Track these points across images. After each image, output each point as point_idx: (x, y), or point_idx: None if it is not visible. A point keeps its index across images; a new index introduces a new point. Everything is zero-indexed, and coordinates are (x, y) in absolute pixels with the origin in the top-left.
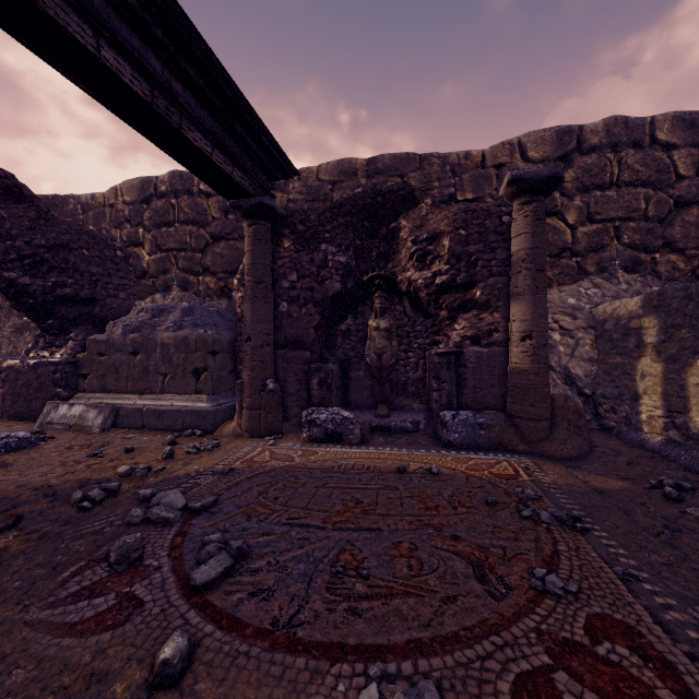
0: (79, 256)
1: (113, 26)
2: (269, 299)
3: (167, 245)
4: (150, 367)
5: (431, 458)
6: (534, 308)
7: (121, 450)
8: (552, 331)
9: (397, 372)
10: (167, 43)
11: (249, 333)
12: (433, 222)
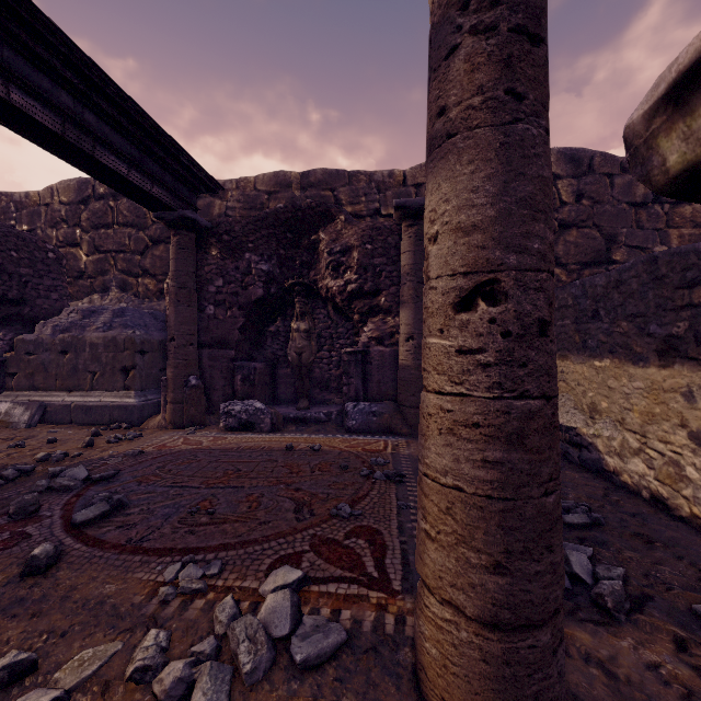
0: (7, 257)
1: (23, 72)
2: (192, 303)
3: (106, 246)
4: (79, 366)
5: (323, 440)
6: (415, 314)
7: (44, 442)
8: None
9: (321, 370)
10: (78, 83)
11: (173, 334)
12: (346, 236)
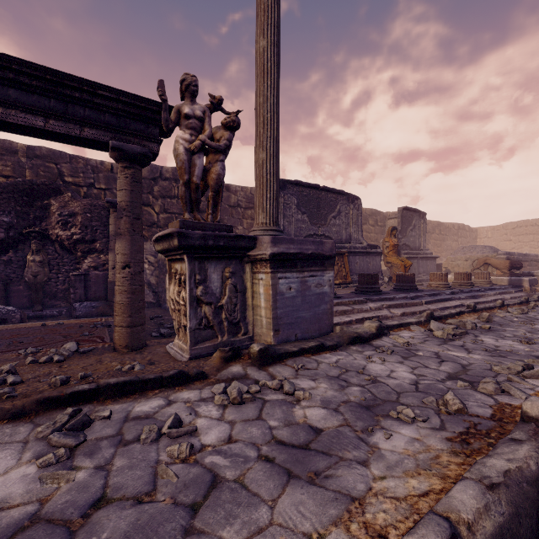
0: None
1: None
2: None
3: None
4: None
5: (63, 321)
6: None
7: None
8: (145, 263)
9: (50, 286)
10: None
11: None
12: (72, 206)
